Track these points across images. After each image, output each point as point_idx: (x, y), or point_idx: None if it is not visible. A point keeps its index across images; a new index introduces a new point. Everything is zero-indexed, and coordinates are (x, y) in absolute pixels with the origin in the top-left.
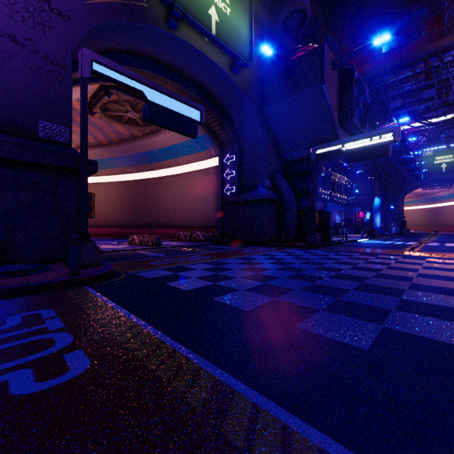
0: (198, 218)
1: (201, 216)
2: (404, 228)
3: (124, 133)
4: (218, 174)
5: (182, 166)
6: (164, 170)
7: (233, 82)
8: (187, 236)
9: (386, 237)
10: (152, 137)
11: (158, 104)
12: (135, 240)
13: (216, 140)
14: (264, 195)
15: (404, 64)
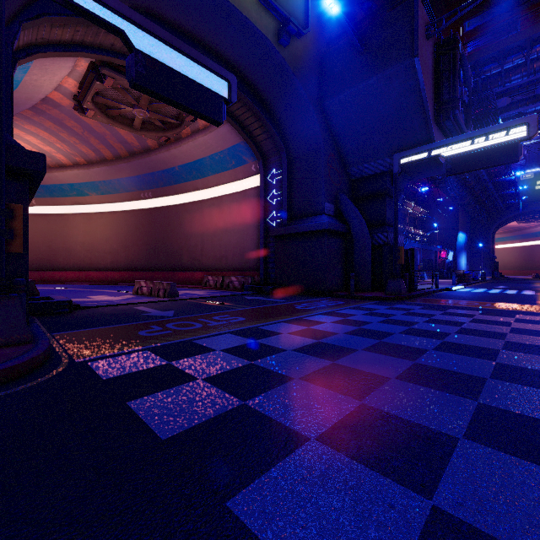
0: (232, 258)
1: (237, 254)
2: (497, 272)
3: (133, 143)
4: (260, 197)
5: (212, 188)
6: (189, 195)
7: (281, 59)
8: (218, 282)
9: (482, 283)
10: (171, 148)
11: (154, 58)
12: (143, 289)
13: (257, 149)
14: (326, 224)
15: (514, 47)
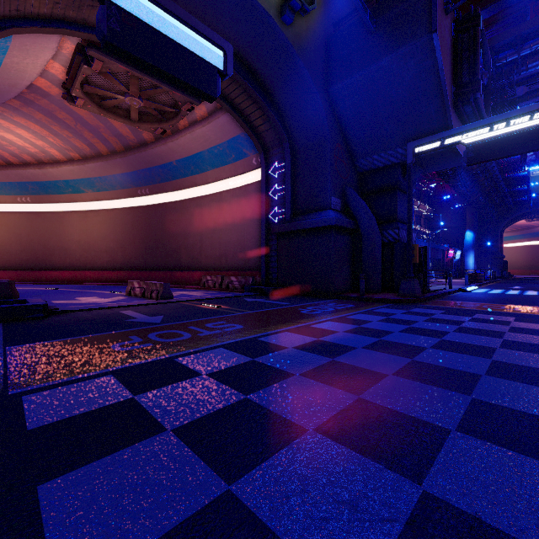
0: (232, 257)
1: (237, 253)
2: (506, 271)
3: (129, 136)
4: (261, 191)
5: (211, 184)
6: (187, 191)
7: (284, 38)
8: (217, 283)
9: (494, 283)
10: (168, 141)
11: (131, 14)
12: (136, 290)
13: (258, 141)
14: (332, 220)
15: (532, 32)
